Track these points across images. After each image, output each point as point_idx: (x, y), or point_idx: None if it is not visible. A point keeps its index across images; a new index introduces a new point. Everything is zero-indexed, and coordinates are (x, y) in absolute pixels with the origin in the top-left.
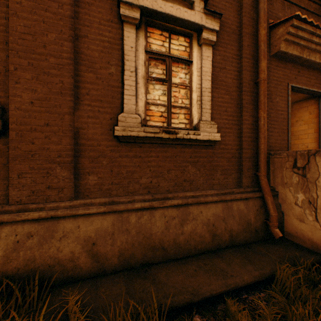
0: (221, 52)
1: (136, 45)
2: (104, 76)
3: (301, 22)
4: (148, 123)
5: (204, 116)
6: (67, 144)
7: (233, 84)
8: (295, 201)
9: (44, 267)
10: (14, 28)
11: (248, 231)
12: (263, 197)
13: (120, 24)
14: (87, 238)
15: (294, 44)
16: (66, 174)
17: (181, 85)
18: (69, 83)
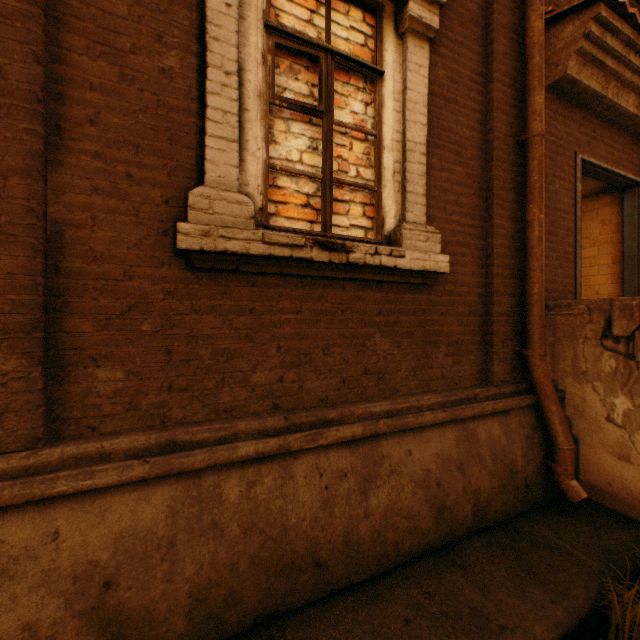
0: (448, 61)
1: (241, 5)
2: (144, 76)
3: (613, 13)
4: (271, 222)
5: (412, 212)
6: (18, 271)
7: (473, 141)
8: (608, 414)
9: None
10: None
11: (511, 490)
12: (540, 407)
13: None
14: (84, 571)
15: (594, 64)
16: (16, 365)
17: (357, 128)
18: (27, 76)
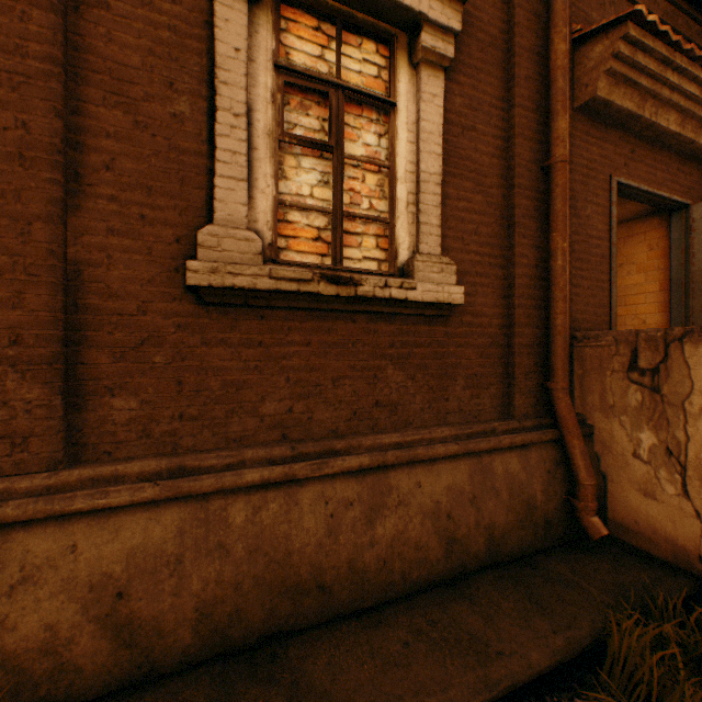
0: (466, 88)
1: (250, 47)
2: (157, 122)
3: (644, 31)
4: (282, 257)
5: (426, 243)
6: (41, 308)
7: (494, 169)
8: (634, 450)
9: None
10: None
11: (530, 526)
12: (562, 442)
13: None
14: (100, 581)
15: (627, 84)
16: (39, 394)
17: (369, 161)
18: (49, 130)
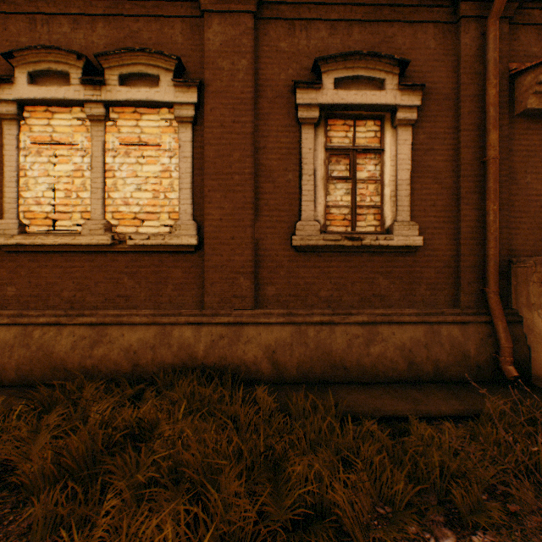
0: (427, 129)
1: (315, 145)
2: (281, 185)
3: None
4: (328, 229)
5: (401, 216)
6: (249, 256)
7: (446, 168)
8: None
9: (233, 365)
10: (208, 155)
11: (464, 366)
12: (492, 323)
13: (298, 126)
14: (268, 346)
15: None
16: (248, 284)
17: (369, 180)
18: (251, 197)
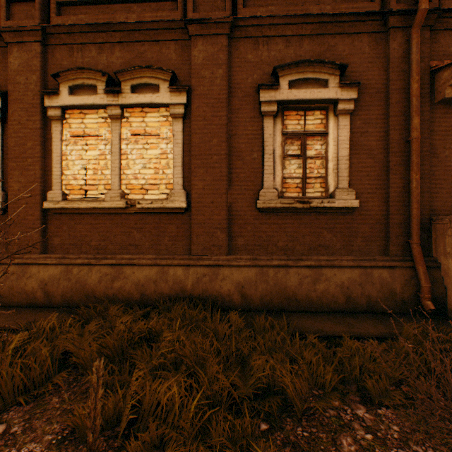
0: (362, 116)
1: (274, 131)
2: (248, 162)
3: None
4: (284, 194)
5: (341, 184)
6: (224, 215)
7: (378, 146)
8: None
9: (213, 296)
10: (194, 141)
11: (392, 301)
12: (414, 267)
13: (261, 117)
14: (238, 282)
15: None
16: (224, 236)
17: (316, 157)
18: (225, 172)
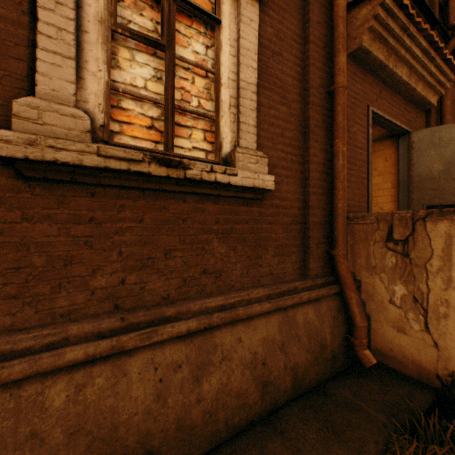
0: (275, 22)
1: None
2: None
3: (393, 3)
4: (117, 140)
5: (245, 139)
6: None
7: (294, 88)
8: (390, 298)
9: None
10: None
11: (322, 361)
12: (343, 294)
13: None
14: None
15: (381, 41)
16: None
17: (198, 65)
18: None
